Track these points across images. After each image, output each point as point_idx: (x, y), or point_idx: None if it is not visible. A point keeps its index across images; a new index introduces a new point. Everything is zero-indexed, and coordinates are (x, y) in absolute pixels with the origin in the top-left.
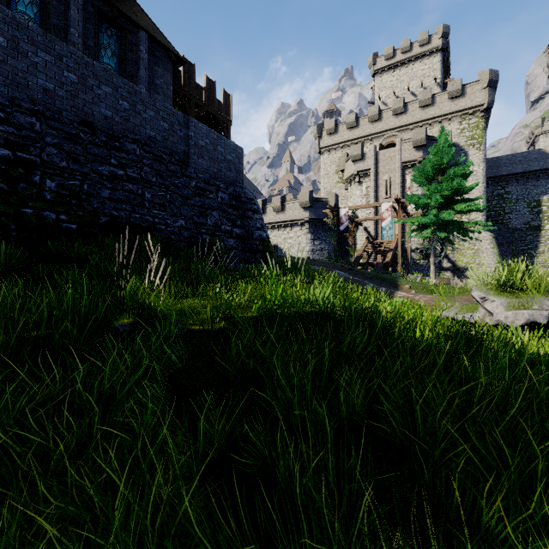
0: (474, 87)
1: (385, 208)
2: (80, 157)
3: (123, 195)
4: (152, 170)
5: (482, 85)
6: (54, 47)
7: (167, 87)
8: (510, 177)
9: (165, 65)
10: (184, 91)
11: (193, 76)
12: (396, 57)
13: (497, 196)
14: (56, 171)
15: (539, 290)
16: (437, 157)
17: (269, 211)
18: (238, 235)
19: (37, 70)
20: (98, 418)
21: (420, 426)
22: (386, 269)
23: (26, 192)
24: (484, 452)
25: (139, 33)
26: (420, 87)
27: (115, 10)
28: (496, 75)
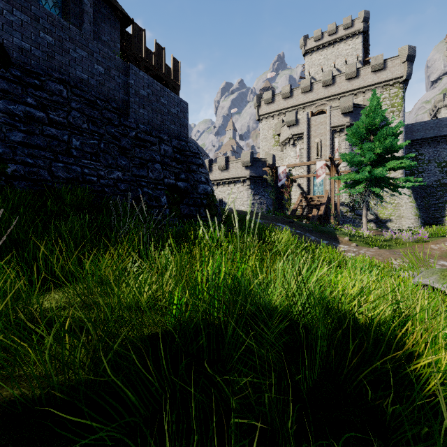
0: (394, 62)
1: (319, 165)
2: None
3: (42, 140)
4: (82, 115)
5: (401, 59)
6: None
7: (114, 45)
8: (423, 141)
9: (113, 23)
10: (134, 53)
11: (143, 41)
12: (324, 39)
13: (412, 158)
14: None
15: None
16: (370, 118)
17: (215, 169)
18: (182, 189)
19: None
20: None
21: None
22: (319, 221)
23: None
24: None
25: None
26: (344, 65)
27: None
28: (413, 50)
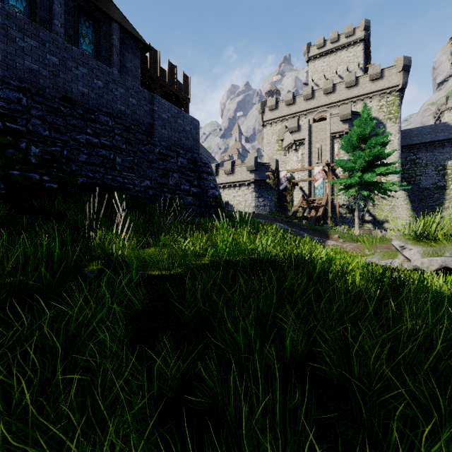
0: (391, 71)
1: (317, 171)
2: (60, 127)
3: (97, 159)
4: (122, 138)
5: (397, 69)
6: (38, 34)
7: (136, 70)
8: (421, 145)
9: (134, 51)
10: (150, 73)
11: (158, 61)
12: (326, 47)
13: (410, 161)
14: (40, 139)
15: (450, 240)
16: (361, 128)
17: (221, 173)
18: (195, 193)
19: (24, 53)
20: (63, 358)
21: (356, 366)
22: (318, 222)
23: (13, 157)
24: (416, 392)
25: (112, 24)
26: (346, 71)
27: (92, 5)
28: (409, 60)
